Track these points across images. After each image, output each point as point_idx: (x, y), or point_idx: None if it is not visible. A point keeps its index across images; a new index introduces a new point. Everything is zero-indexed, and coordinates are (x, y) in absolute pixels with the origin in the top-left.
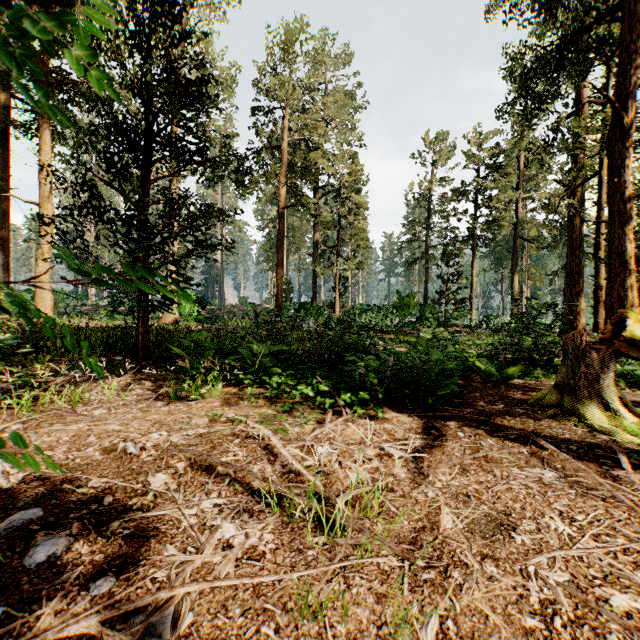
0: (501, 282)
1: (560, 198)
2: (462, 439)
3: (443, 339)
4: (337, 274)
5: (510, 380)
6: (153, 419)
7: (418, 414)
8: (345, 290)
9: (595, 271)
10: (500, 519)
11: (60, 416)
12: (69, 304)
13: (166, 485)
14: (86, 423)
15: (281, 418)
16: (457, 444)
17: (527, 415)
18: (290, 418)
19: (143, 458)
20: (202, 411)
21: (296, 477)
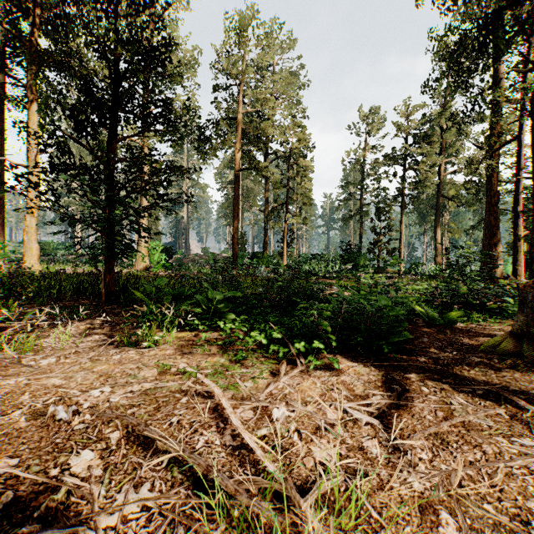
0: (424, 235)
1: (482, 160)
2: (429, 396)
3: (385, 285)
4: (285, 227)
5: (452, 324)
6: (100, 370)
7: (374, 363)
8: (292, 241)
9: (514, 224)
10: (518, 531)
11: (5, 367)
12: (57, 253)
13: (88, 471)
14: (27, 376)
15: (233, 369)
16: (426, 404)
17: (484, 364)
18: (243, 368)
19: (73, 426)
20: (153, 360)
21: (248, 455)
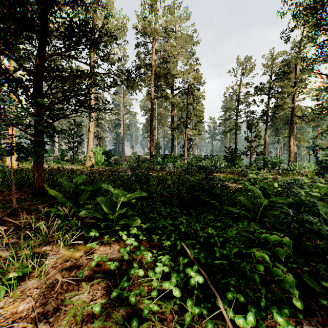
0: (278, 142)
1: None
2: None
3: (286, 182)
4: (185, 138)
5: None
6: None
7: None
8: (190, 147)
9: None
10: None
11: None
12: None
13: None
14: None
15: None
16: None
17: None
18: None
19: None
20: None
21: None
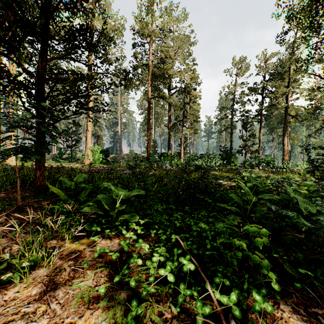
0: (272, 141)
1: None
2: None
3: (276, 180)
4: (182, 136)
5: None
6: None
7: None
8: (186, 145)
9: None
10: None
11: None
12: None
13: None
14: None
15: None
16: None
17: None
18: None
19: None
20: None
21: None
